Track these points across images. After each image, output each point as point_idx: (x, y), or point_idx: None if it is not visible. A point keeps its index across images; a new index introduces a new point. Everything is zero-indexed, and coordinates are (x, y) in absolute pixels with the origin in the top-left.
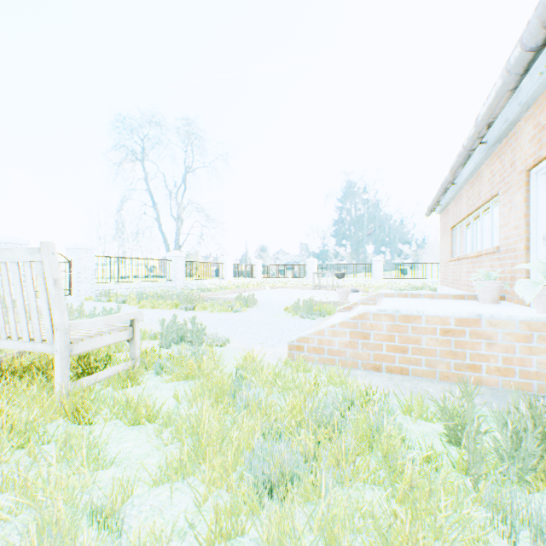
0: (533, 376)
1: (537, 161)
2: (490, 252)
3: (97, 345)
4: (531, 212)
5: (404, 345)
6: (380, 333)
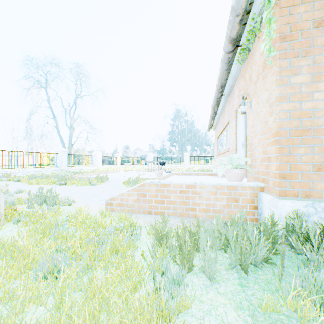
0: (218, 212)
1: (238, 107)
2: (226, 151)
3: None
4: (238, 131)
5: (163, 199)
6: (152, 193)
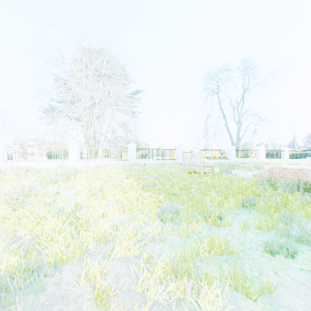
0: None
1: None
2: None
3: (206, 169)
4: None
5: (282, 176)
6: (276, 172)
